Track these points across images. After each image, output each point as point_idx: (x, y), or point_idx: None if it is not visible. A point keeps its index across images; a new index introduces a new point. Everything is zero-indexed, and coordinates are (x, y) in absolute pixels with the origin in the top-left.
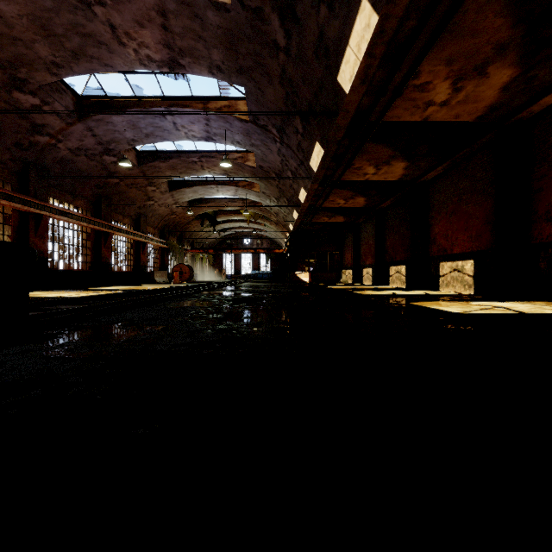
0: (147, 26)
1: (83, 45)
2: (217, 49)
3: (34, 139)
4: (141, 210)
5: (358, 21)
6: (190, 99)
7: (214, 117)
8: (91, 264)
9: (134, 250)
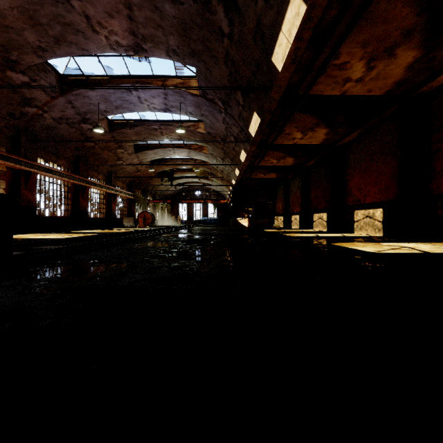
0: (116, 16)
1: (63, 32)
2: (173, 36)
3: (25, 110)
4: (112, 168)
5: (289, 10)
6: (151, 77)
7: (171, 92)
8: (72, 212)
9: (107, 200)
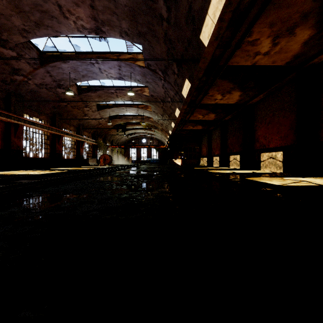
0: (81, 5)
1: (41, 18)
2: (125, 20)
3: (14, 77)
4: (81, 122)
5: None
6: (109, 53)
7: (123, 65)
8: (50, 154)
9: (77, 146)
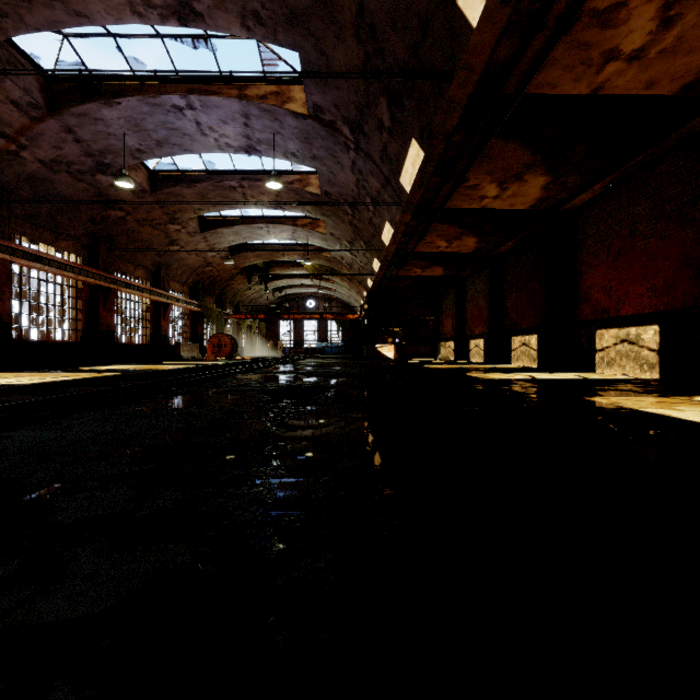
0: None
1: None
2: None
3: None
4: (162, 259)
5: None
6: (218, 82)
7: (255, 112)
8: (84, 333)
9: (152, 314)
